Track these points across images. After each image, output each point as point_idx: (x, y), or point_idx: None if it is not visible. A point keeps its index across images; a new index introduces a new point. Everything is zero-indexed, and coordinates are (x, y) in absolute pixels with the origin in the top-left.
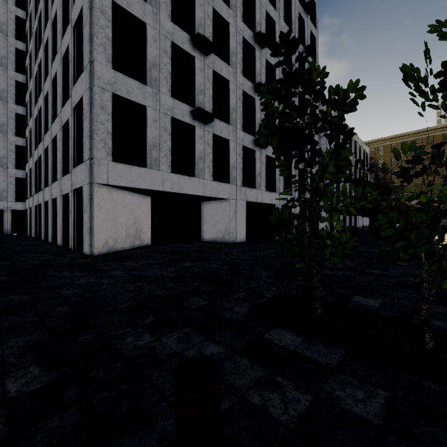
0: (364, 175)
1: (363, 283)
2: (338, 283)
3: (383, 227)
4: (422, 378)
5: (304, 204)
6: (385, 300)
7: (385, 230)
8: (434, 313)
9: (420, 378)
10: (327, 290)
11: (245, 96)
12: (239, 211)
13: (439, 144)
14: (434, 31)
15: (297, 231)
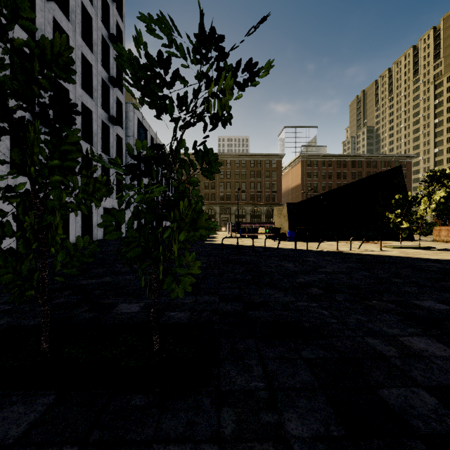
0: (95, 167)
1: (138, 286)
2: (110, 292)
3: (109, 229)
4: (134, 395)
5: (4, 196)
6: (149, 301)
7: (111, 233)
8: (183, 305)
9: (131, 396)
10: (91, 303)
11: (16, 49)
12: (4, 207)
13: (158, 145)
14: (144, 21)
15: (0, 237)
